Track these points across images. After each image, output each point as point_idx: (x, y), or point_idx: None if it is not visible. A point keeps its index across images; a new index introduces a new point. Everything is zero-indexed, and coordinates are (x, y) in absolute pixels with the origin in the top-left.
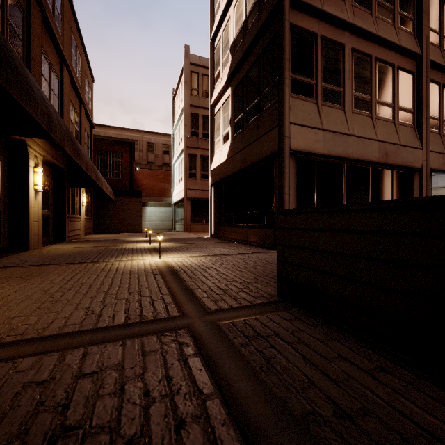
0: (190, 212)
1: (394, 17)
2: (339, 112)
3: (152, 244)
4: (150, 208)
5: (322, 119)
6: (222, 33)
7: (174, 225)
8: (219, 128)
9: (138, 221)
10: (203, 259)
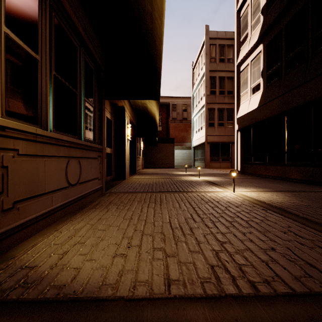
0: (209, 153)
1: None
2: None
3: (200, 177)
4: (175, 151)
5: None
6: (250, 1)
7: (193, 163)
8: (246, 82)
9: (172, 160)
10: (277, 194)
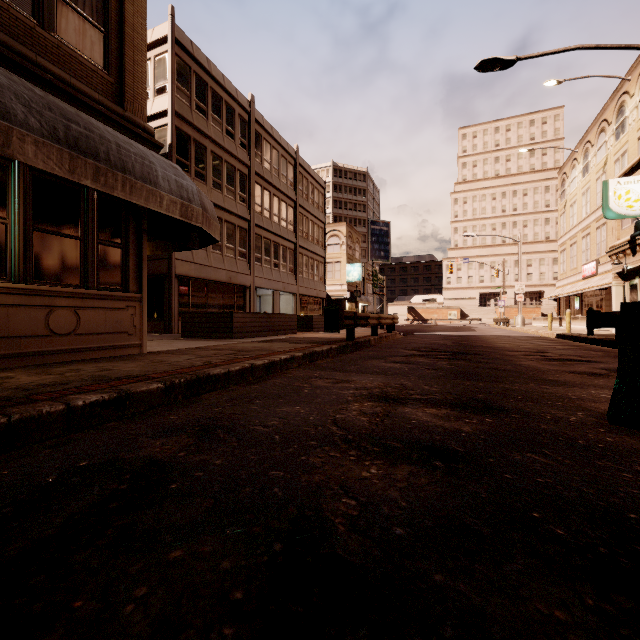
0: None
1: (236, 196)
2: (204, 252)
3: None
4: None
5: (194, 257)
6: None
7: None
8: None
9: None
10: None
